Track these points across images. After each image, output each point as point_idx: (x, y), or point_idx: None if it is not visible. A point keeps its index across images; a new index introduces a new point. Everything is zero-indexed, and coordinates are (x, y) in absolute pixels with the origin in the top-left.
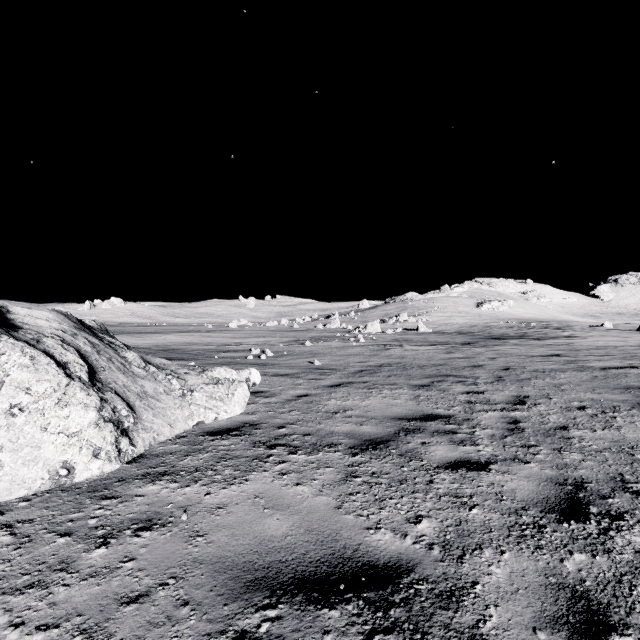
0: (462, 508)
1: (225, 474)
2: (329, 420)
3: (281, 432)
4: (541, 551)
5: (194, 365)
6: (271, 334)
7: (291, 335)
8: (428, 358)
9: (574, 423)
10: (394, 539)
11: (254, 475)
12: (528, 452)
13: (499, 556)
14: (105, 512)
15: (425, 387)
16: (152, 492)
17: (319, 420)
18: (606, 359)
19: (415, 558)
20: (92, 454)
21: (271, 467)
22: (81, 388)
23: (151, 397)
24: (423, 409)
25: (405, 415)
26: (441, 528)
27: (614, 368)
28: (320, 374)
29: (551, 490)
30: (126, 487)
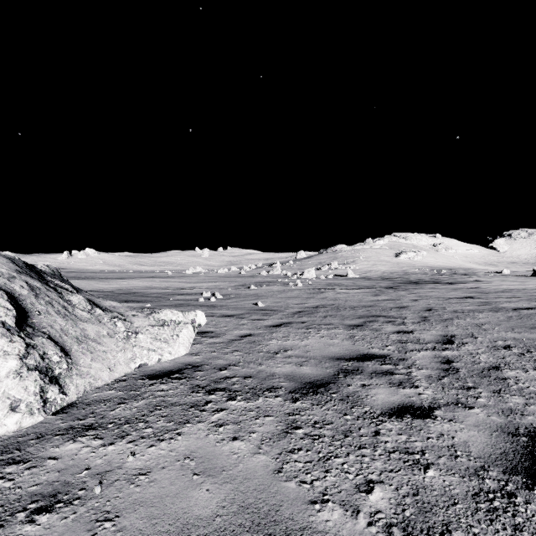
0: (416, 469)
1: (157, 427)
2: (270, 361)
3: (222, 374)
4: (522, 534)
5: (150, 307)
6: (221, 279)
7: (239, 280)
8: (358, 300)
9: (505, 363)
10: (344, 519)
11: (188, 427)
12: (469, 395)
13: None
14: (4, 484)
15: (359, 327)
16: (69, 453)
17: (260, 361)
18: (515, 301)
19: None
20: (9, 407)
21: (207, 417)
22: (2, 334)
23: (92, 340)
24: (359, 349)
25: (342, 355)
26: (397, 499)
27: (524, 309)
28: (263, 315)
29: (506, 442)
30: (41, 446)
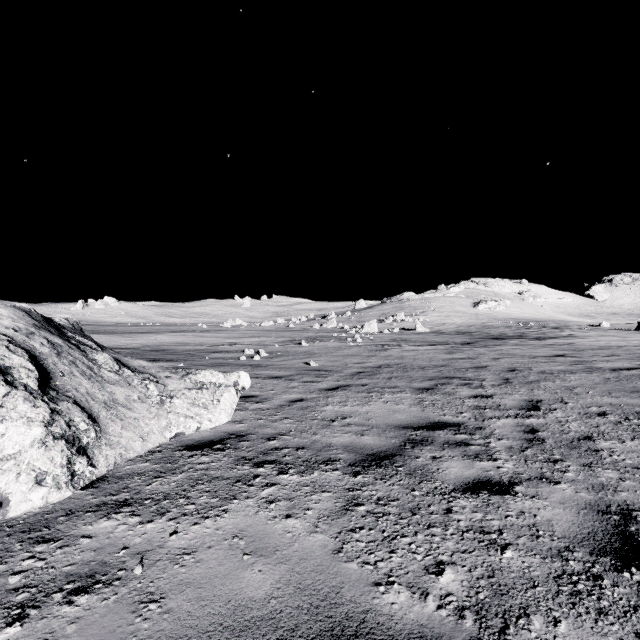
0: (492, 549)
1: (199, 503)
2: (326, 429)
3: (271, 445)
4: (606, 618)
5: (183, 366)
6: (266, 334)
7: (287, 335)
8: (429, 359)
9: (598, 432)
10: (412, 601)
11: (235, 504)
12: (555, 469)
13: (553, 628)
14: (35, 563)
15: (429, 390)
16: (104, 531)
17: (314, 429)
18: (613, 360)
19: (442, 634)
20: (34, 481)
21: (256, 492)
22: (25, 398)
23: (121, 406)
24: (429, 416)
25: (410, 423)
26: (470, 582)
27: (625, 369)
28: (316, 376)
29: (595, 521)
30: (72, 524)
